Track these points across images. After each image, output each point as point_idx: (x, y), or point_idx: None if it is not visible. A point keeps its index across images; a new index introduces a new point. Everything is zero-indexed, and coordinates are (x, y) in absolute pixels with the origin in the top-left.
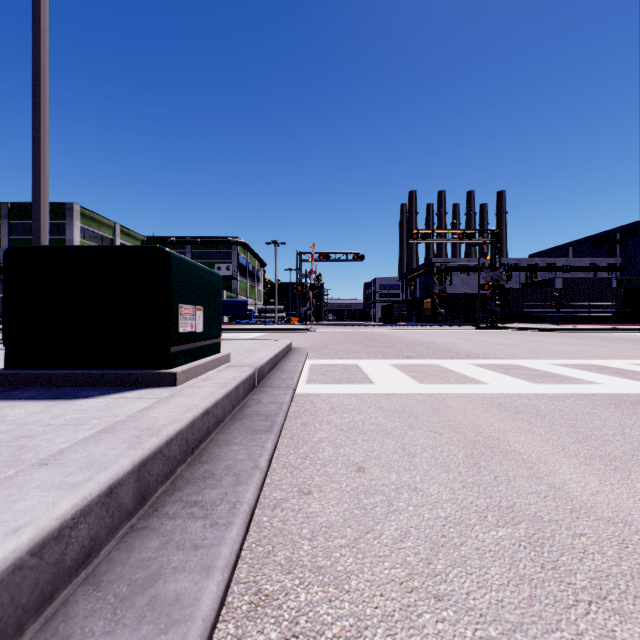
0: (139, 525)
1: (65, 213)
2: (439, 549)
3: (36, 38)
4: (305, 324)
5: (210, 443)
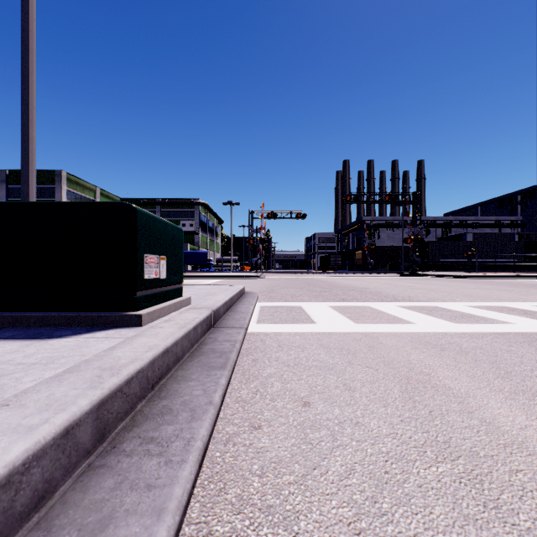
0: (96, 463)
1: (54, 178)
2: (383, 486)
3: (25, 26)
4: (256, 272)
5: (169, 379)
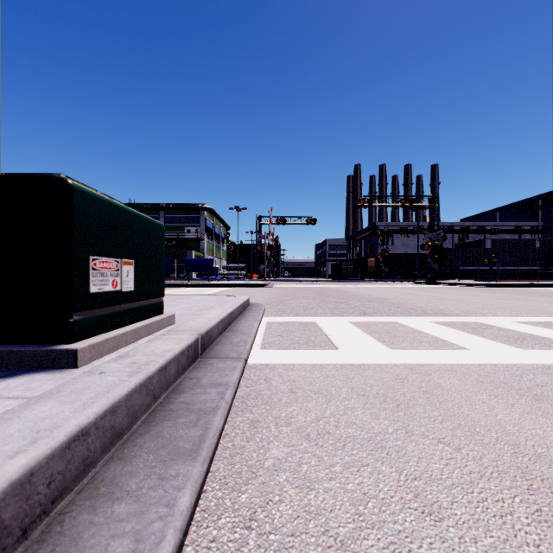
0: None
1: None
2: None
3: None
4: (264, 280)
5: (82, 493)
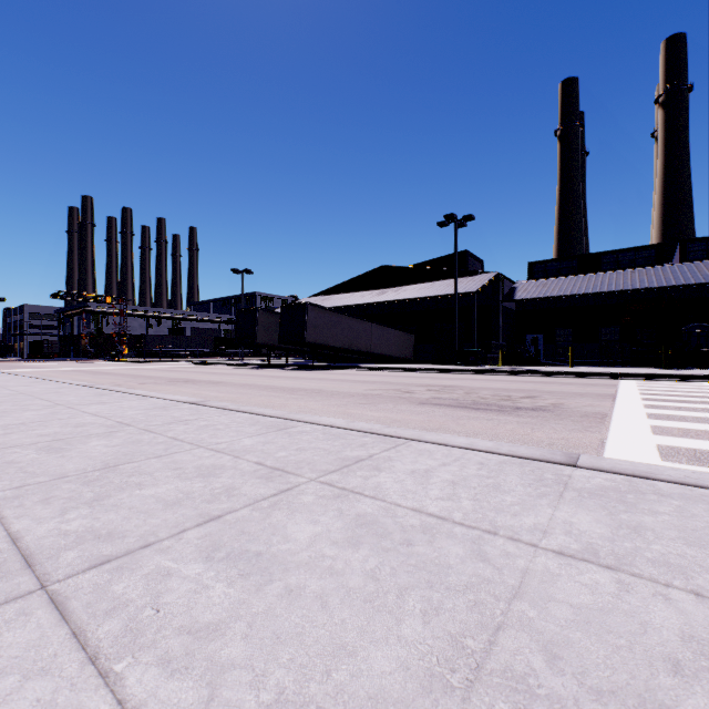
0: None
1: None
2: None
3: None
4: None
5: None
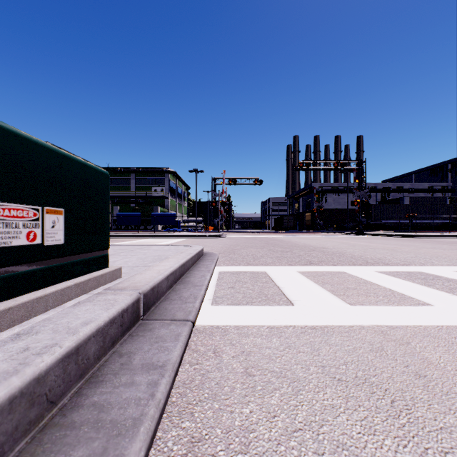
0: None
1: None
2: None
3: None
4: (218, 231)
5: None
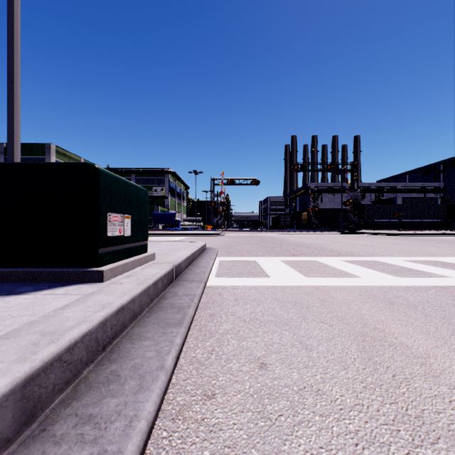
0: None
1: (44, 150)
2: None
3: (10, 12)
4: (217, 230)
5: (124, 338)
